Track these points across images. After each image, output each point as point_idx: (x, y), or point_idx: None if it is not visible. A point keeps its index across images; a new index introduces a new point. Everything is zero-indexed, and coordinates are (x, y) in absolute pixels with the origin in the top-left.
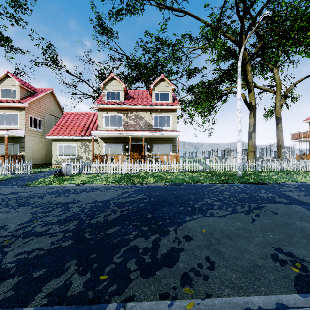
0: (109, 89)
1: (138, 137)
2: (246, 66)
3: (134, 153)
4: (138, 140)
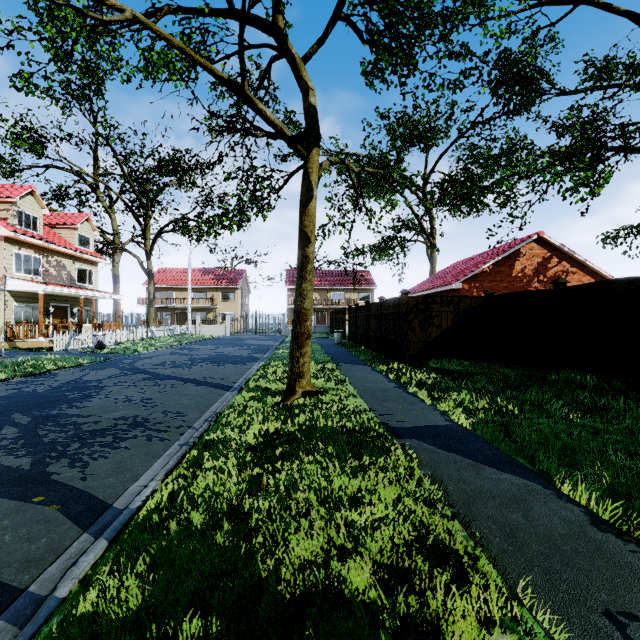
0: (23, 208)
1: (60, 296)
2: (147, 231)
3: (55, 320)
4: (61, 300)
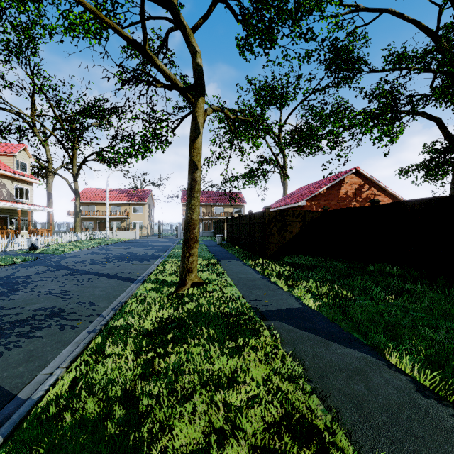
0: None
1: (1, 208)
2: (74, 160)
3: None
4: (1, 212)
